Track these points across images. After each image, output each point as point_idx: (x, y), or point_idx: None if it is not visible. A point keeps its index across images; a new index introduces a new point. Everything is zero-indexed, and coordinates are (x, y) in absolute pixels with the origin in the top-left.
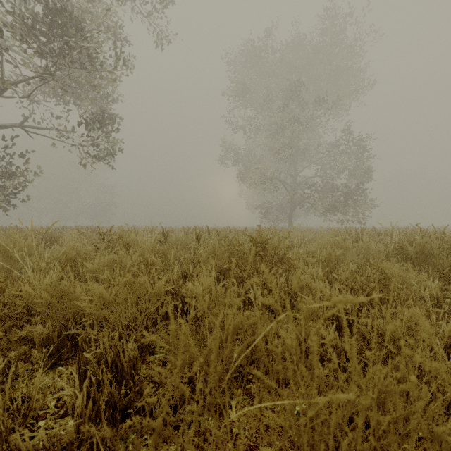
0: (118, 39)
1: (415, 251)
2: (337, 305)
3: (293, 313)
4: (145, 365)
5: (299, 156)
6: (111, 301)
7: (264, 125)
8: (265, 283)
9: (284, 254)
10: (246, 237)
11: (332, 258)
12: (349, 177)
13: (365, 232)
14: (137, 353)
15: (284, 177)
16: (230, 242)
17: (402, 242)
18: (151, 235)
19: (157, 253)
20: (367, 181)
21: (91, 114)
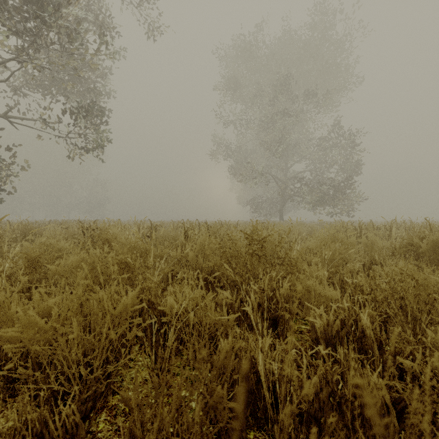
0: (106, 29)
1: (427, 249)
2: (363, 324)
3: (296, 323)
4: (104, 413)
5: (290, 150)
6: (54, 328)
7: (255, 121)
8: (264, 290)
9: (286, 253)
10: (238, 231)
11: (337, 257)
12: (339, 171)
13: (363, 227)
14: (78, 418)
15: (274, 171)
16: (222, 238)
17: (410, 237)
18: (138, 230)
19: (138, 251)
20: (357, 175)
21: (79, 105)
